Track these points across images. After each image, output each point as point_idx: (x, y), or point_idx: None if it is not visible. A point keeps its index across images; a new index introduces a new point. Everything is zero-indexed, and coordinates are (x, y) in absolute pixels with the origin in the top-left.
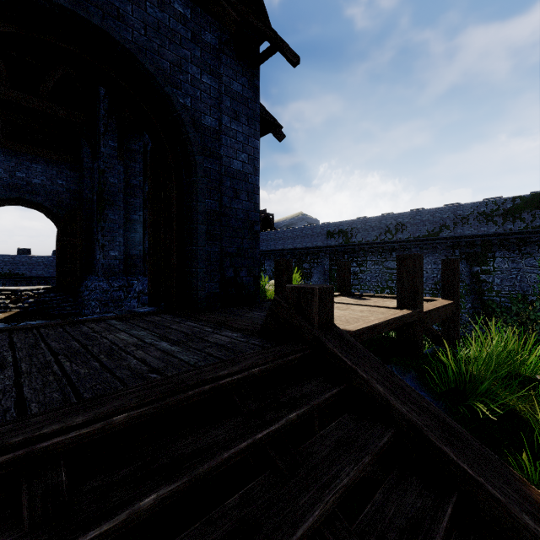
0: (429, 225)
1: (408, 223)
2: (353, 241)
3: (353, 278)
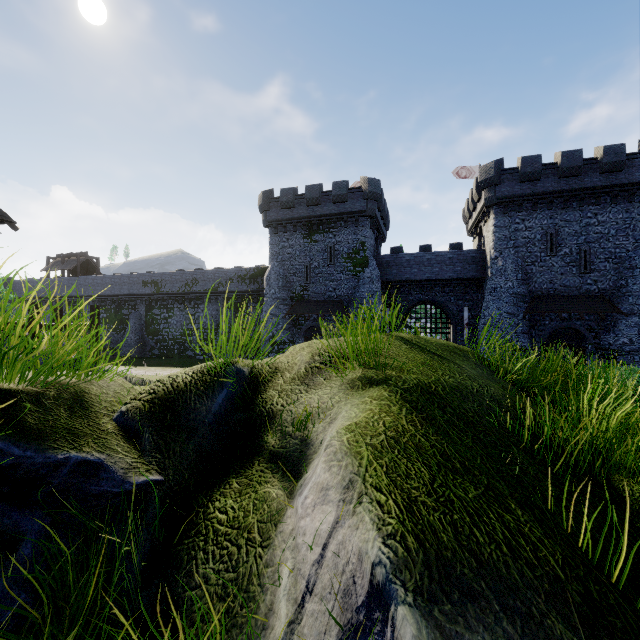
0: (212, 282)
1: (200, 279)
2: (163, 291)
3: (164, 322)
